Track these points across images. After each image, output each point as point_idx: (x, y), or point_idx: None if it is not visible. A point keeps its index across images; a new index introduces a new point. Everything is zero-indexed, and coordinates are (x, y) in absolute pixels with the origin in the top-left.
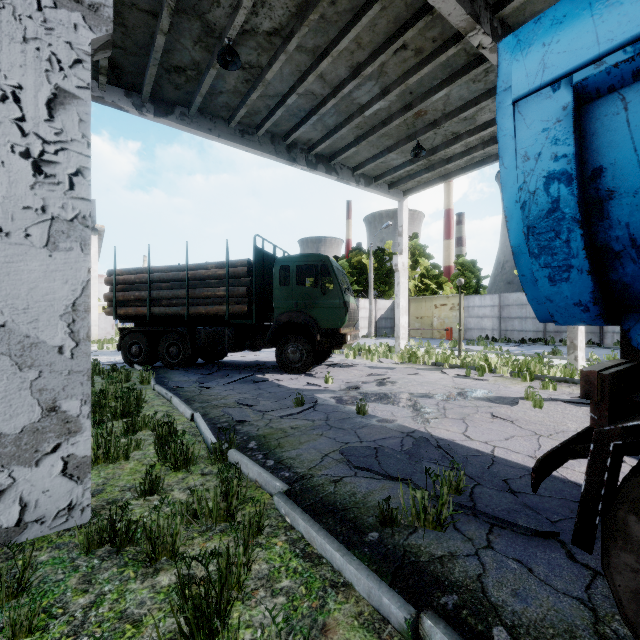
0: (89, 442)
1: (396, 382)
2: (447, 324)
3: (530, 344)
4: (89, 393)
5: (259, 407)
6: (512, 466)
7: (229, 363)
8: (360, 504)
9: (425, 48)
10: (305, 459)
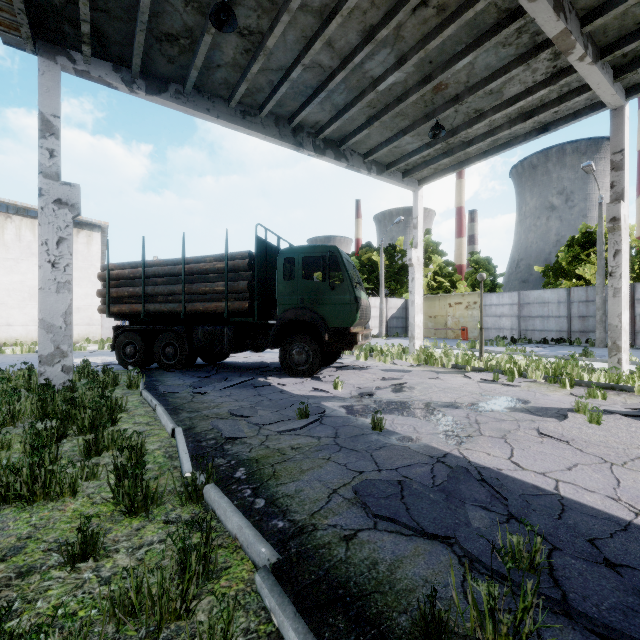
0: None
1: (414, 388)
2: (462, 323)
3: (553, 345)
4: None
5: (256, 419)
6: (592, 515)
7: (231, 364)
8: (385, 585)
9: (449, 4)
10: (306, 498)
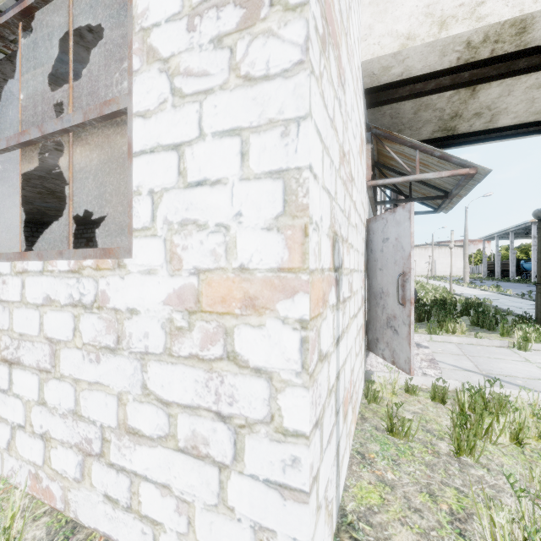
0: (500, 276)
1: None
2: None
3: None
4: (500, 274)
5: None
6: None
7: None
8: None
9: None
10: None
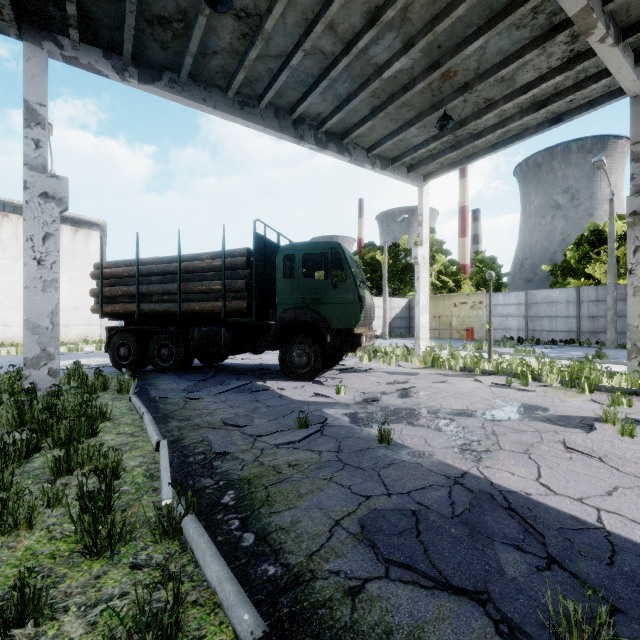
0: None
1: (422, 393)
2: (467, 324)
3: (562, 345)
4: None
5: (251, 429)
6: None
7: (229, 366)
8: None
9: None
10: (304, 532)
